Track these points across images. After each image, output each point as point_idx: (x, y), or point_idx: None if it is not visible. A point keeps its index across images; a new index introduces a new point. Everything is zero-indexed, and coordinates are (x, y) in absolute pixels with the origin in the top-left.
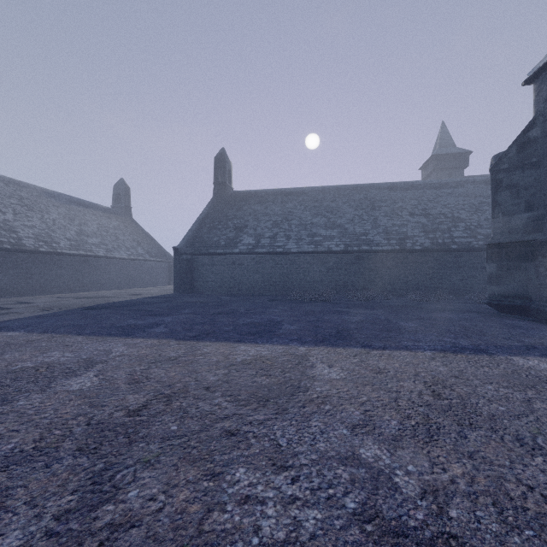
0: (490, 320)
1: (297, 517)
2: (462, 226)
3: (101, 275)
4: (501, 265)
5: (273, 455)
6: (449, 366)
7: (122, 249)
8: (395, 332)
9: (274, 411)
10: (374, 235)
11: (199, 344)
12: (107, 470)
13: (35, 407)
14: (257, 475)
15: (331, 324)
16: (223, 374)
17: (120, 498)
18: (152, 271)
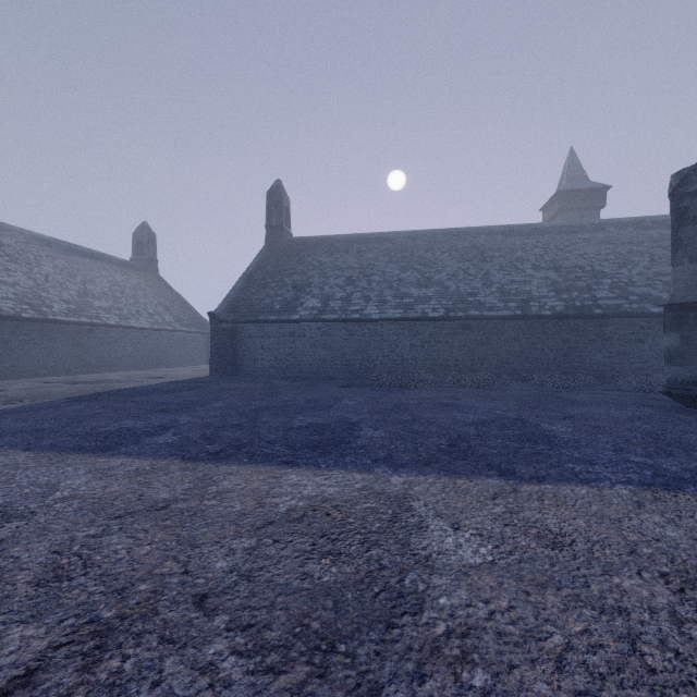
0: (678, 420)
1: None
2: (607, 282)
3: (112, 351)
4: (687, 336)
5: None
6: (683, 525)
7: (143, 315)
8: (542, 442)
9: None
10: (486, 295)
11: (219, 469)
12: None
13: None
14: None
15: (436, 427)
16: (245, 552)
17: None
18: (184, 345)
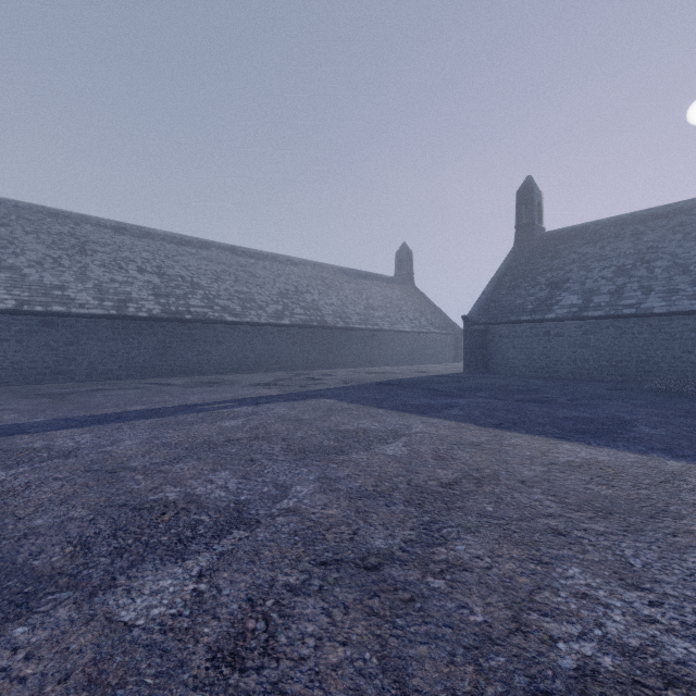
0: None
1: (657, 637)
2: None
3: (385, 350)
4: None
5: (620, 571)
6: None
7: (405, 321)
8: None
9: (621, 527)
10: None
11: (505, 433)
12: (433, 523)
13: (365, 461)
14: (597, 581)
15: None
16: (541, 471)
17: (449, 547)
18: (436, 345)
